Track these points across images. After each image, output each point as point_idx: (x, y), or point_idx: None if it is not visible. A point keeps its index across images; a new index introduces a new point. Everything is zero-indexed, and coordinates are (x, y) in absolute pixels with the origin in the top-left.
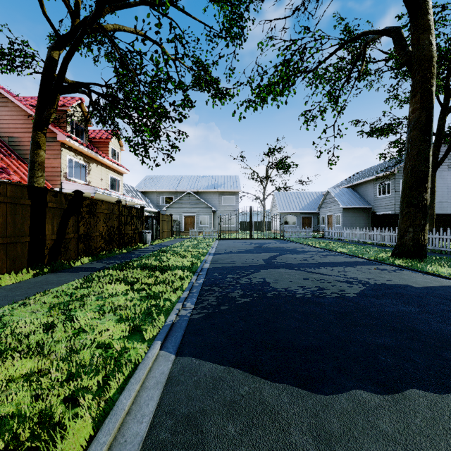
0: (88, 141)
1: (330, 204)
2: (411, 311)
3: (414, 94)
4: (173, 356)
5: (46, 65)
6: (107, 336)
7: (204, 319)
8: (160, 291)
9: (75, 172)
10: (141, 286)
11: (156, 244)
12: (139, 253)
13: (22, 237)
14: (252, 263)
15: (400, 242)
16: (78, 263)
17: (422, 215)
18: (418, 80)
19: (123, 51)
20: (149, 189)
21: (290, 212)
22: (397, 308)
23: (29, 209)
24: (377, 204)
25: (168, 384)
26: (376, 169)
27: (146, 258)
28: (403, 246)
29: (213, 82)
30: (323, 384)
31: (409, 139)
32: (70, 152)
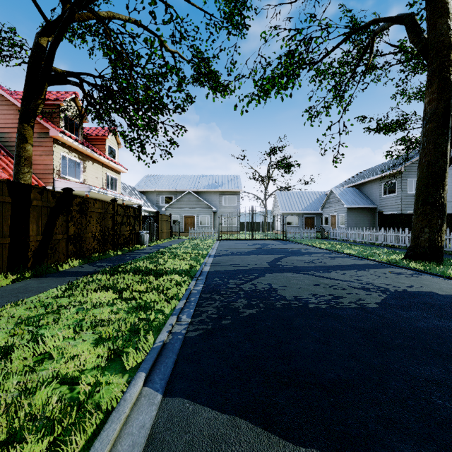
0: (83, 138)
1: (334, 203)
2: (450, 327)
3: (431, 84)
4: (160, 397)
5: (33, 52)
6: (77, 366)
7: (201, 338)
8: (152, 300)
9: (69, 170)
10: (131, 294)
11: (154, 245)
12: (134, 255)
13: (1, 238)
14: (256, 266)
15: (415, 243)
16: (66, 267)
17: (439, 215)
18: (436, 68)
19: (114, 32)
20: (148, 188)
21: (292, 212)
22: (432, 323)
23: (9, 207)
24: (382, 204)
25: (149, 448)
26: (381, 168)
27: (141, 261)
28: (418, 247)
29: (213, 77)
30: (368, 449)
31: (425, 132)
32: (63, 149)
